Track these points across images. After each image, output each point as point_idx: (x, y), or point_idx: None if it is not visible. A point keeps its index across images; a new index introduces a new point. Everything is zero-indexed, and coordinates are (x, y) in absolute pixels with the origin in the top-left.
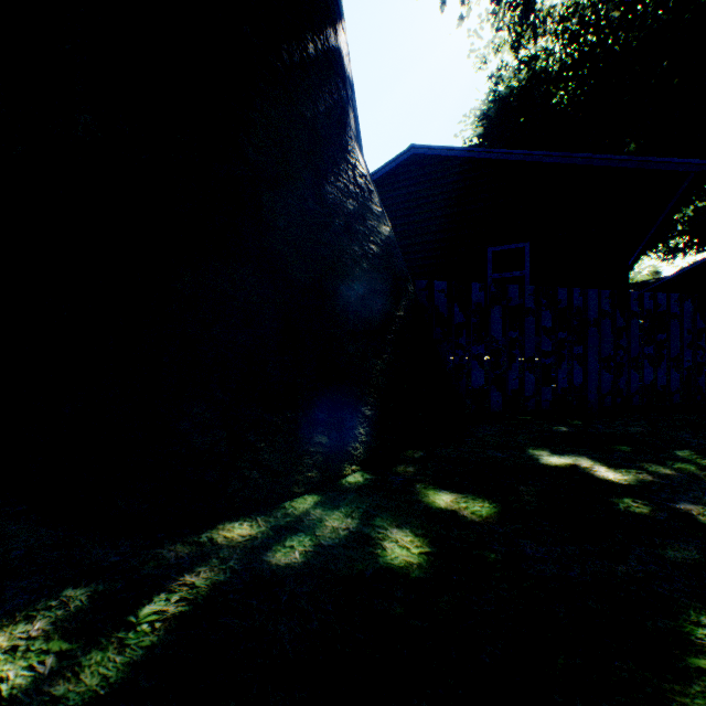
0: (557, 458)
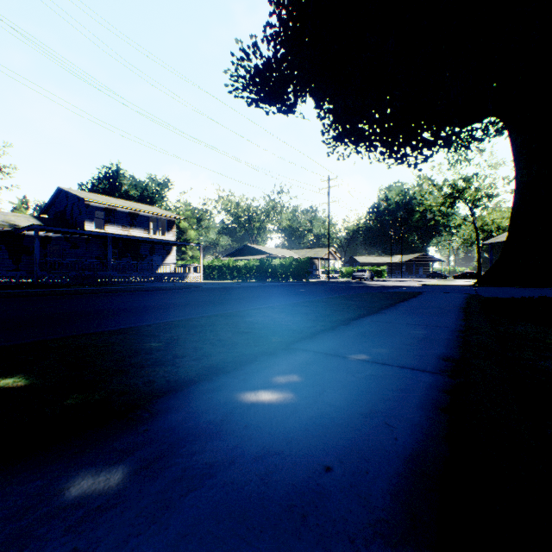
0: None
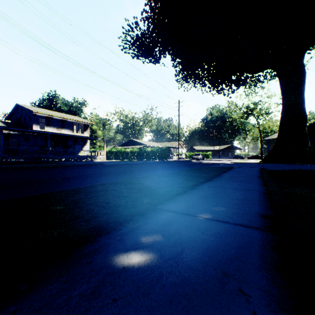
0: None
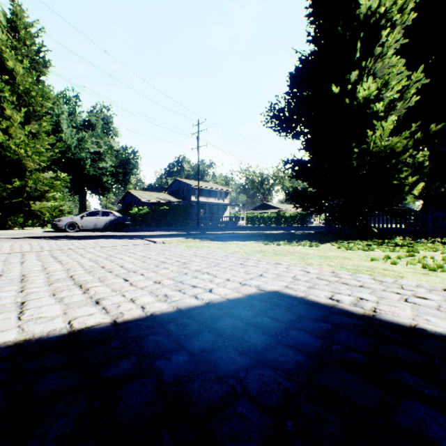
0: None
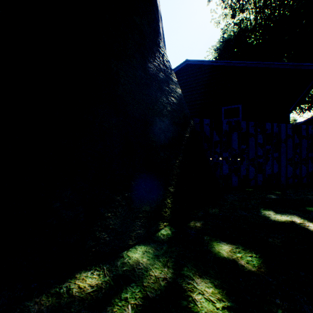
0: (280, 216)
